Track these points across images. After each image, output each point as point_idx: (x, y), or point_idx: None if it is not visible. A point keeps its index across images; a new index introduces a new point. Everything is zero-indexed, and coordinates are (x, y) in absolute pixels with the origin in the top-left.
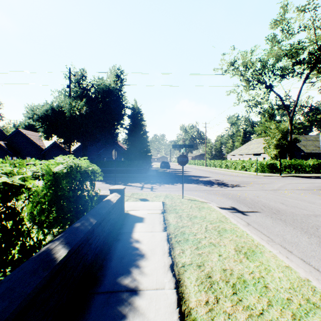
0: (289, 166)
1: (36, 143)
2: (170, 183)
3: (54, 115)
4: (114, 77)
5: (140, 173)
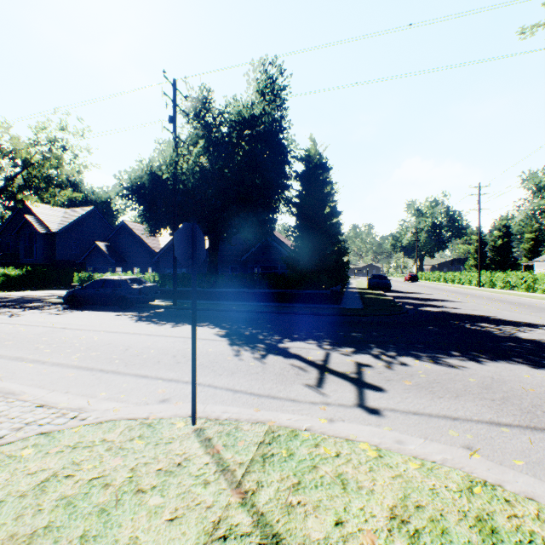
0: None
1: (147, 244)
2: (424, 353)
3: (152, 183)
4: (263, 87)
5: (323, 302)
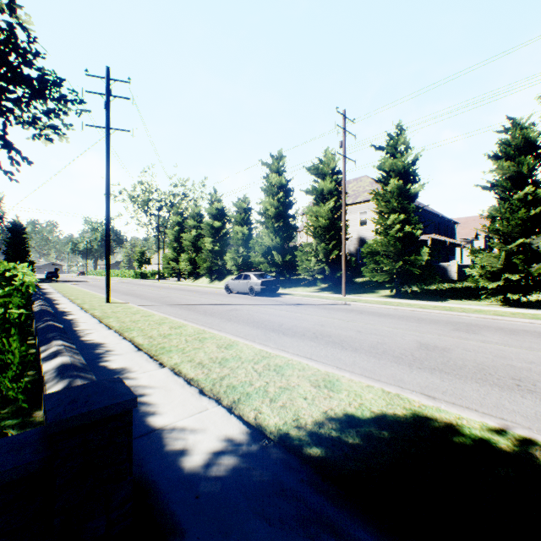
0: (156, 274)
1: None
2: (54, 283)
3: None
4: None
5: None
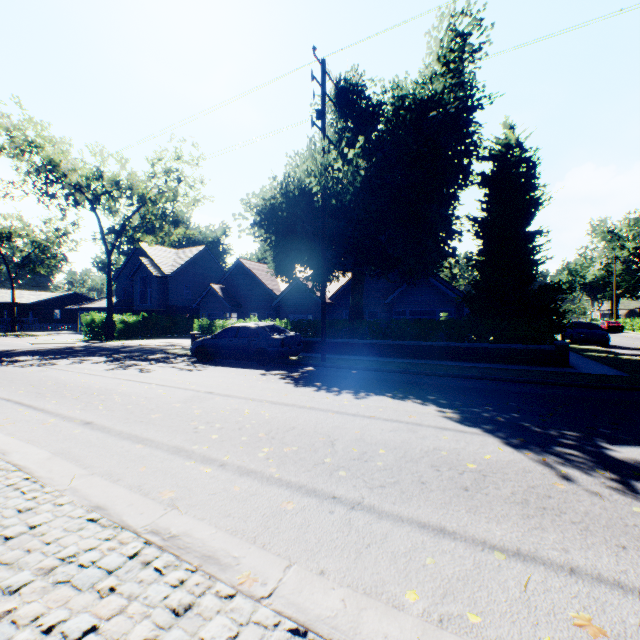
0: None
1: (265, 285)
2: None
3: (289, 203)
4: (445, 52)
5: (541, 363)
